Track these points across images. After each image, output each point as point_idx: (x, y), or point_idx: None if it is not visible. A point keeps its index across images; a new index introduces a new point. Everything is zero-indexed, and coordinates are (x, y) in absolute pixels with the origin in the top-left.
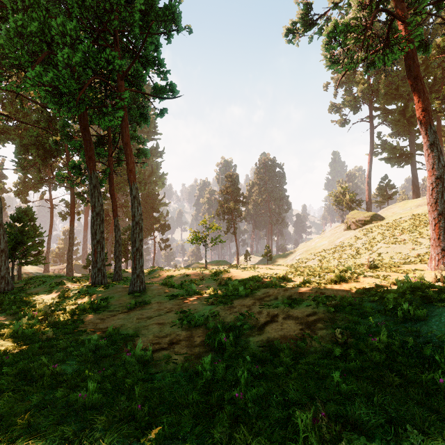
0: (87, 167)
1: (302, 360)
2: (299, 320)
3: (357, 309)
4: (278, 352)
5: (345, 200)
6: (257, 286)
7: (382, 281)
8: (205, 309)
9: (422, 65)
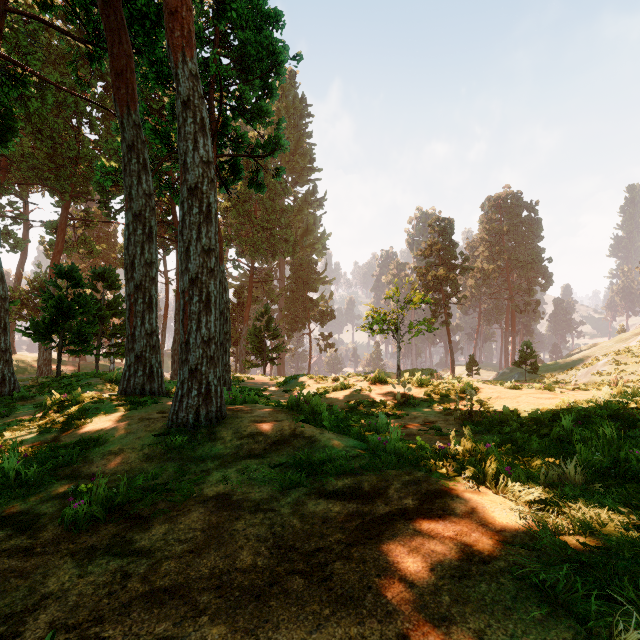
0: (114, 101)
1: None
2: None
3: None
4: None
5: None
6: None
7: None
8: None
9: None
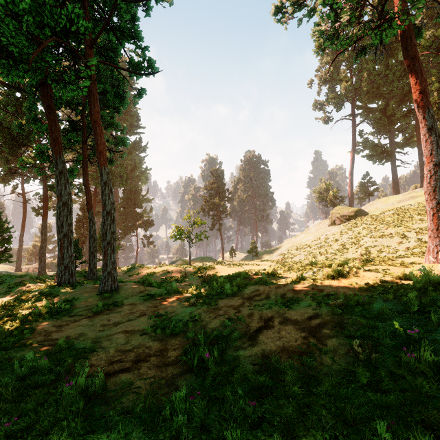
0: (51, 151)
1: (316, 389)
2: (299, 324)
3: (368, 310)
4: (280, 375)
5: (329, 196)
6: (245, 283)
7: (385, 276)
8: (185, 311)
9: (401, 65)
